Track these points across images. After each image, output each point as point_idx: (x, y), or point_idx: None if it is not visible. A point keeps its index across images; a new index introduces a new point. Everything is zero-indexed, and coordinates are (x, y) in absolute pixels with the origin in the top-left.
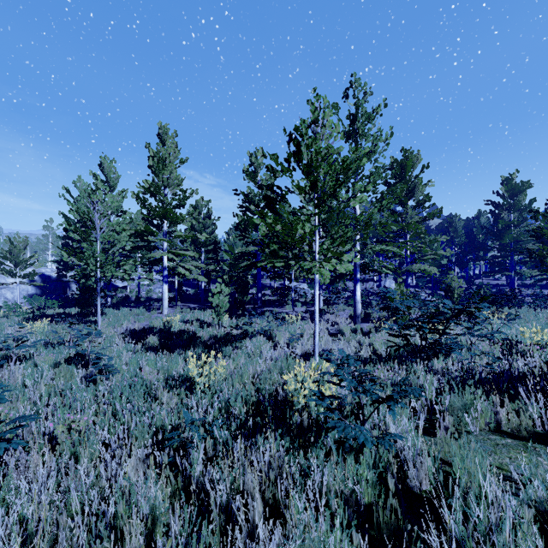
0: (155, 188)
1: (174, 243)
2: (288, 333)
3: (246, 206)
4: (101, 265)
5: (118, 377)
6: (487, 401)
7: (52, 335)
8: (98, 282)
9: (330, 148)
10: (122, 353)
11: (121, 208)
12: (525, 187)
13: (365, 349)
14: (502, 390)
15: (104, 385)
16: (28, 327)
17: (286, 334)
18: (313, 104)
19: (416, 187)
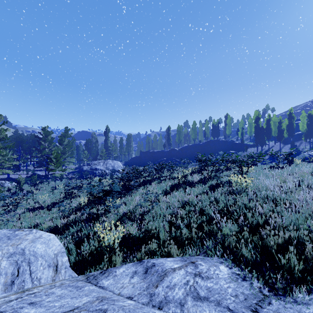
0: None
1: None
2: None
3: None
4: None
5: None
6: (30, 213)
7: None
8: None
9: None
10: None
11: None
12: (51, 133)
13: None
14: (33, 210)
15: None
16: None
17: None
18: None
19: (1, 132)
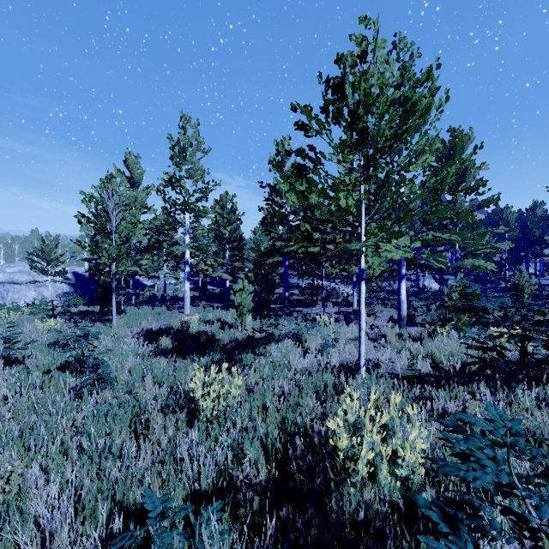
0: (176, 180)
1: (197, 239)
2: (320, 337)
3: (272, 199)
4: (115, 258)
5: (117, 388)
6: None
7: (64, 334)
8: (113, 278)
9: (386, 86)
10: (128, 357)
11: (145, 204)
12: None
13: (422, 362)
14: None
15: (88, 403)
16: (40, 325)
17: (318, 338)
18: (358, 38)
19: (468, 170)
